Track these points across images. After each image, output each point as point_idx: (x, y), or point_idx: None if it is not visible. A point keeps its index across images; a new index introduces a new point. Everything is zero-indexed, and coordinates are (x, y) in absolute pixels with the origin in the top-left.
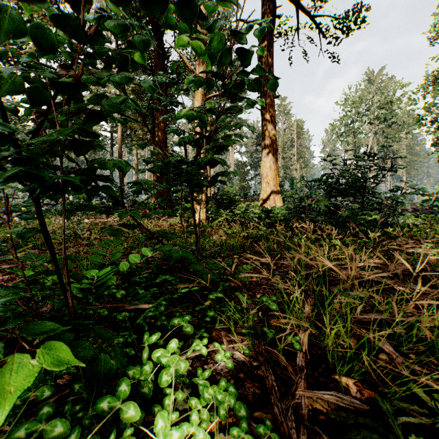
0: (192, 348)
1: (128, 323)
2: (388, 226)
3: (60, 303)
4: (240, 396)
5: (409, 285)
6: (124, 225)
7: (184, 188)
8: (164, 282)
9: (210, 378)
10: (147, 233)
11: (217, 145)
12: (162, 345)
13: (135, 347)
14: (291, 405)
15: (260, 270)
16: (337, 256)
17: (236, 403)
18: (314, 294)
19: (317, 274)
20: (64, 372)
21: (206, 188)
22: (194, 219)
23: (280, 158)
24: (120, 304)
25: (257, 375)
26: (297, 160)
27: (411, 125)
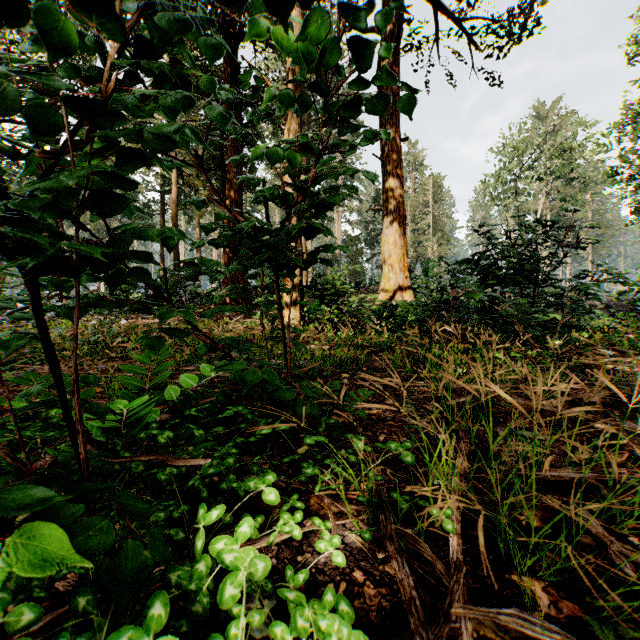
0: (277, 528)
1: (175, 486)
2: (571, 329)
3: (66, 453)
4: (357, 612)
5: (618, 422)
6: (171, 328)
7: (267, 273)
8: (237, 415)
9: (308, 579)
10: (208, 341)
11: (318, 203)
12: (230, 523)
13: (185, 526)
14: (445, 633)
15: (382, 397)
16: (504, 377)
17: (351, 633)
18: (468, 435)
19: (475, 405)
20: (64, 574)
21: (300, 273)
22: (282, 320)
23: (409, 231)
24: (161, 456)
25: (384, 574)
26: (433, 233)
27: (600, 182)
